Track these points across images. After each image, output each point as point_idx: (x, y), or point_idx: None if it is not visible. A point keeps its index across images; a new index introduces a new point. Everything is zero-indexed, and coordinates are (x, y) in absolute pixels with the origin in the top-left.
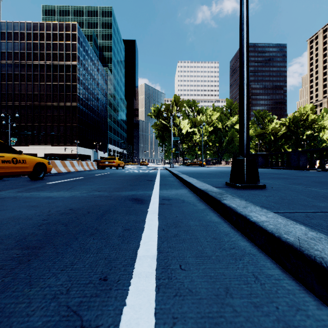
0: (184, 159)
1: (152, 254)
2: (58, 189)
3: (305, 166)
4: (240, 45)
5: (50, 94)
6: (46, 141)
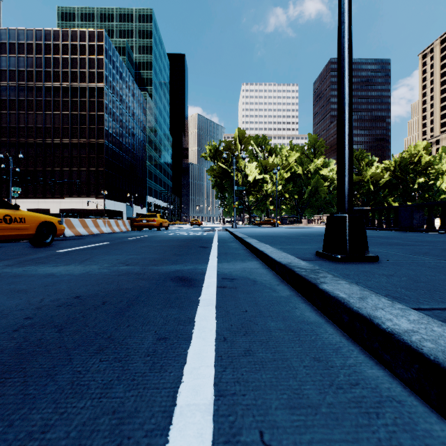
0: (251, 216)
1: (206, 400)
2: (67, 261)
3: (421, 226)
4: (339, 45)
5: (68, 128)
6: (63, 192)
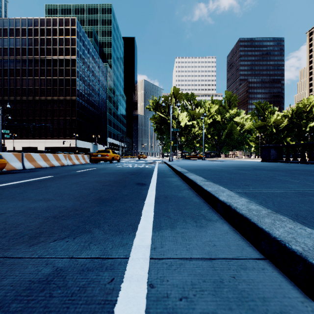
0: (182, 152)
1: None
2: None
3: None
4: None
5: (51, 88)
6: (47, 135)
